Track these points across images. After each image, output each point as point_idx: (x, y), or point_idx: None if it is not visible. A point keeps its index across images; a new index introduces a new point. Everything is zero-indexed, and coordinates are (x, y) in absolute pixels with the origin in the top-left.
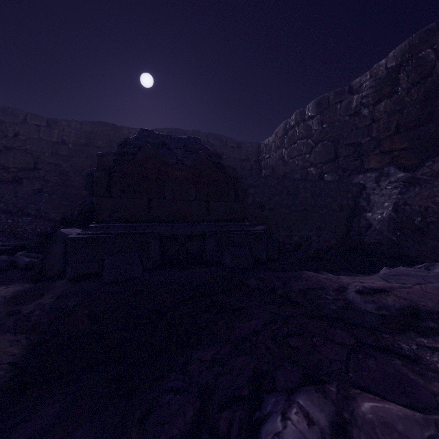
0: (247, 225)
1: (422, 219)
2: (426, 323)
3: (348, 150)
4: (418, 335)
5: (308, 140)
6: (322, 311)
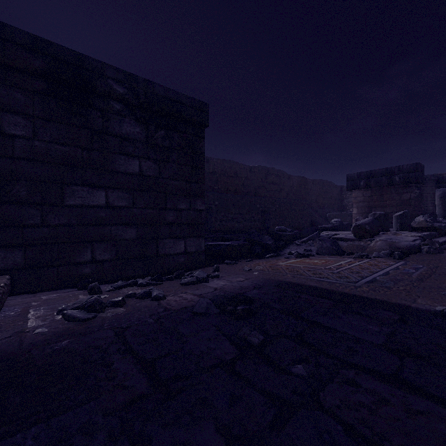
0: None
1: None
2: None
3: None
4: None
5: None
6: None
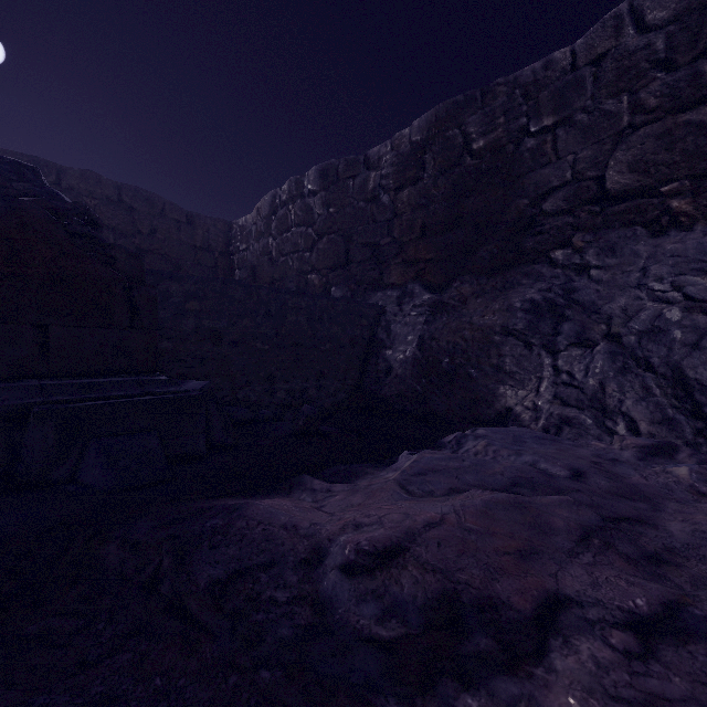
0: (163, 380)
1: (451, 360)
2: (473, 640)
3: (363, 253)
4: (461, 685)
5: (308, 229)
6: (258, 648)
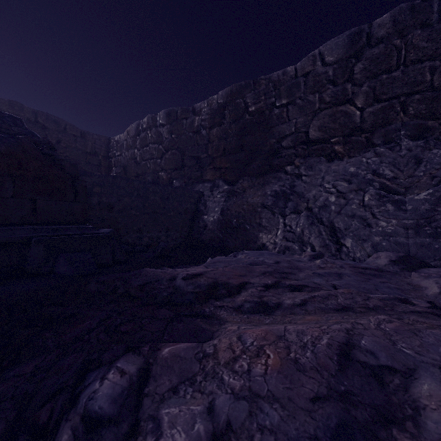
0: (91, 228)
1: (237, 220)
2: (220, 291)
3: (192, 162)
4: (216, 300)
5: (159, 146)
6: (156, 299)
